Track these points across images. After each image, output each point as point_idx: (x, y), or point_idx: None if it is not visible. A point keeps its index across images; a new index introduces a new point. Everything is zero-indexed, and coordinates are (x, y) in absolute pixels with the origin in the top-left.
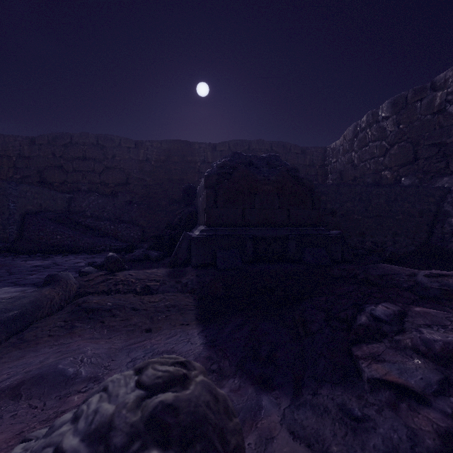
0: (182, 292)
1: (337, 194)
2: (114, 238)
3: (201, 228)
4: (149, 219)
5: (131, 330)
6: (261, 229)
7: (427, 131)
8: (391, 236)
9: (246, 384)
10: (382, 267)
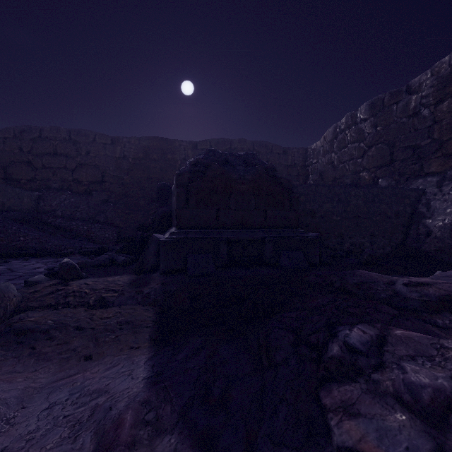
0: (142, 304)
1: (317, 194)
2: (87, 240)
3: (172, 230)
4: (126, 219)
5: (66, 357)
6: (236, 231)
7: (403, 133)
8: (369, 237)
9: (184, 446)
10: (359, 274)
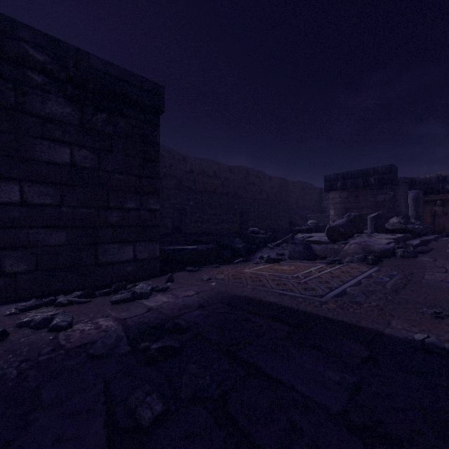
0: None
1: None
2: None
3: None
4: None
5: None
6: None
7: None
8: None
9: None
10: None
